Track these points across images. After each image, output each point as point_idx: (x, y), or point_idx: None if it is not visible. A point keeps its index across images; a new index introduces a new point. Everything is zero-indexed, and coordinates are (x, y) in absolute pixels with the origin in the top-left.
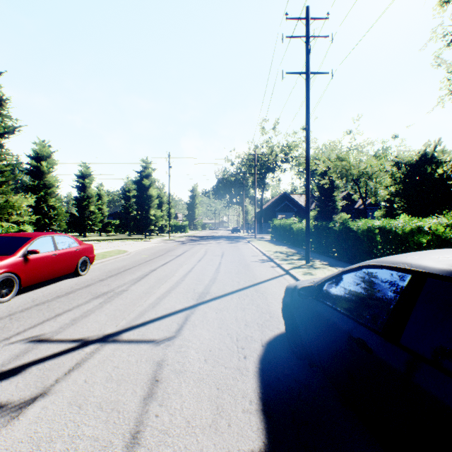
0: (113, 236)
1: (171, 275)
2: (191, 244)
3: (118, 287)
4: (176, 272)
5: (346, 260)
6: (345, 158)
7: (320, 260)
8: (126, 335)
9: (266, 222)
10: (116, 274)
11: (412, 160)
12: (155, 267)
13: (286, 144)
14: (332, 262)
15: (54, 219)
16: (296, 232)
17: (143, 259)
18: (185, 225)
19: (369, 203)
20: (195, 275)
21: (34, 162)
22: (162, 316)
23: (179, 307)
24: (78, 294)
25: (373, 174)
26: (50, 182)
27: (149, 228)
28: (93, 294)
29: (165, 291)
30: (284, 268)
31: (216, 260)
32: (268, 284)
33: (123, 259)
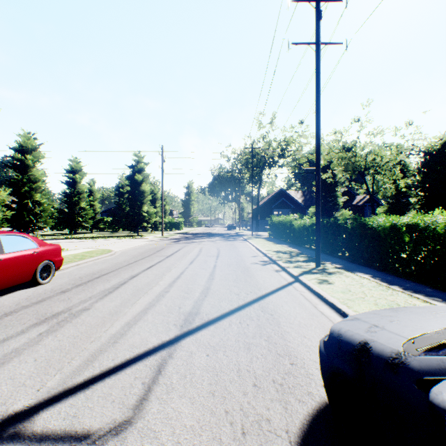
0: (105, 234)
1: (153, 284)
2: (185, 242)
3: (79, 304)
4: (162, 278)
5: (359, 262)
6: (351, 149)
7: (331, 263)
8: (44, 416)
9: (263, 219)
10: (86, 282)
11: (432, 148)
12: (138, 271)
13: (283, 139)
14: (346, 265)
15: (40, 216)
16: (298, 230)
17: (127, 261)
18: (180, 222)
19: (368, 199)
20: (183, 284)
21: (17, 154)
22: (123, 363)
23: (153, 343)
24: (18, 317)
25: (382, 166)
26: (35, 176)
27: (141, 225)
28: (39, 317)
29: (140, 310)
30: (292, 274)
31: (210, 262)
32: (277, 298)
33: (104, 261)
